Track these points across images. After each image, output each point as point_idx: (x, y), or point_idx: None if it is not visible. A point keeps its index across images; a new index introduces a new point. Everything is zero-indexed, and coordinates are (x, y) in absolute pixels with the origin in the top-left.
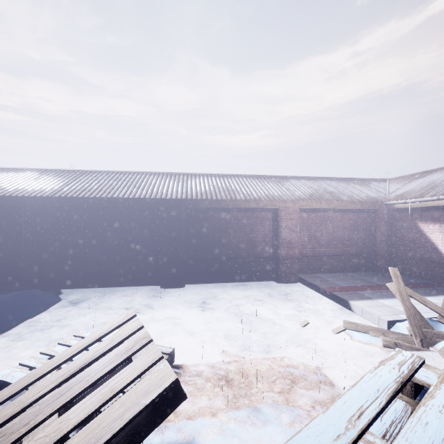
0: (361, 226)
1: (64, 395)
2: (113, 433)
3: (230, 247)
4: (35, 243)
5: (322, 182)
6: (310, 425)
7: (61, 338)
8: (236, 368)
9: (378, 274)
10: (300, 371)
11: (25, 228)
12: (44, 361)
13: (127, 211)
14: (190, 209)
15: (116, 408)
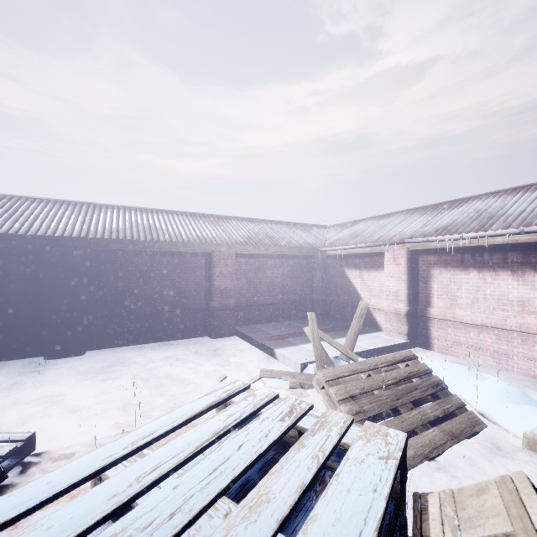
0: (300, 273)
1: None
2: None
3: (152, 299)
4: None
5: (265, 225)
6: (89, 454)
7: None
8: None
9: None
10: None
11: None
12: None
13: None
14: (94, 252)
15: None
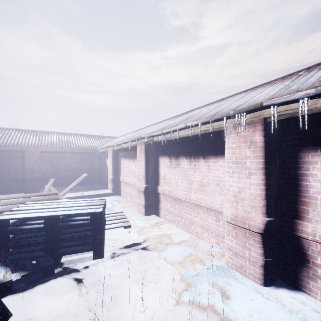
0: (86, 161)
1: None
2: None
3: None
4: None
5: (73, 136)
6: None
7: None
8: None
9: (92, 185)
10: None
11: None
12: None
13: None
14: None
15: None
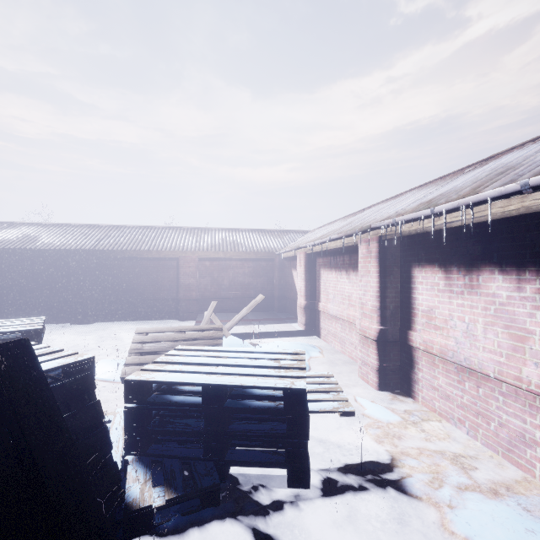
0: (260, 273)
1: None
2: None
3: (138, 290)
4: None
5: (241, 233)
6: None
7: None
8: None
9: (270, 313)
10: None
11: None
12: None
13: (42, 260)
14: (100, 258)
15: None
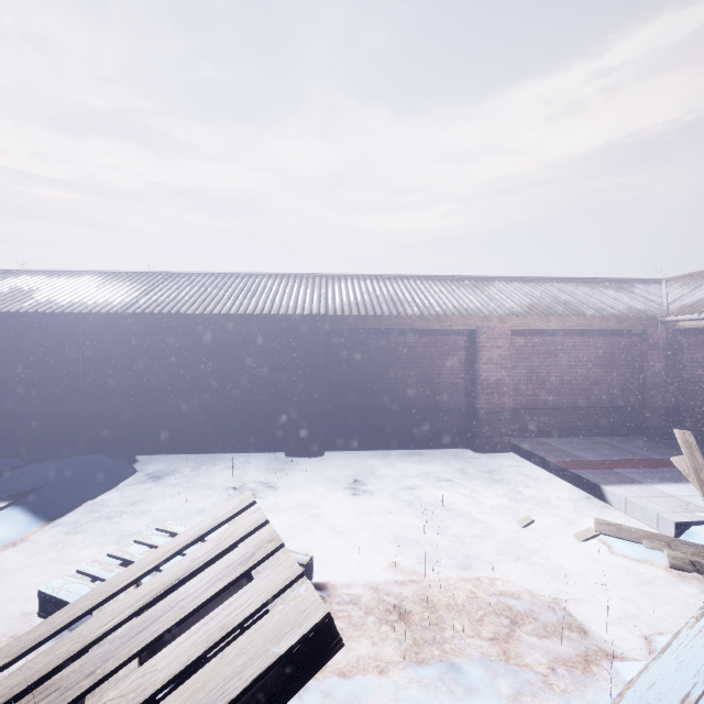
0: (619, 359)
1: (147, 630)
2: (227, 702)
3: (396, 392)
4: (97, 384)
5: (548, 285)
6: None
7: (137, 531)
8: (415, 594)
9: (649, 440)
10: (525, 604)
11: (84, 361)
12: (113, 568)
13: (234, 334)
14: (332, 332)
15: (231, 659)
